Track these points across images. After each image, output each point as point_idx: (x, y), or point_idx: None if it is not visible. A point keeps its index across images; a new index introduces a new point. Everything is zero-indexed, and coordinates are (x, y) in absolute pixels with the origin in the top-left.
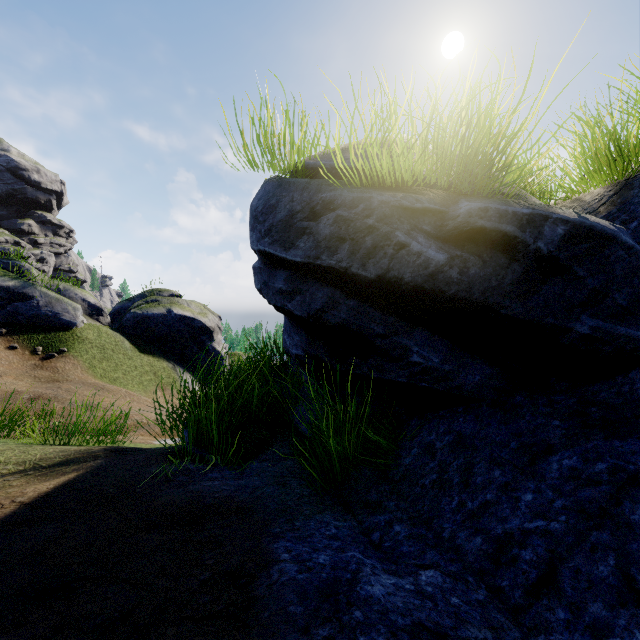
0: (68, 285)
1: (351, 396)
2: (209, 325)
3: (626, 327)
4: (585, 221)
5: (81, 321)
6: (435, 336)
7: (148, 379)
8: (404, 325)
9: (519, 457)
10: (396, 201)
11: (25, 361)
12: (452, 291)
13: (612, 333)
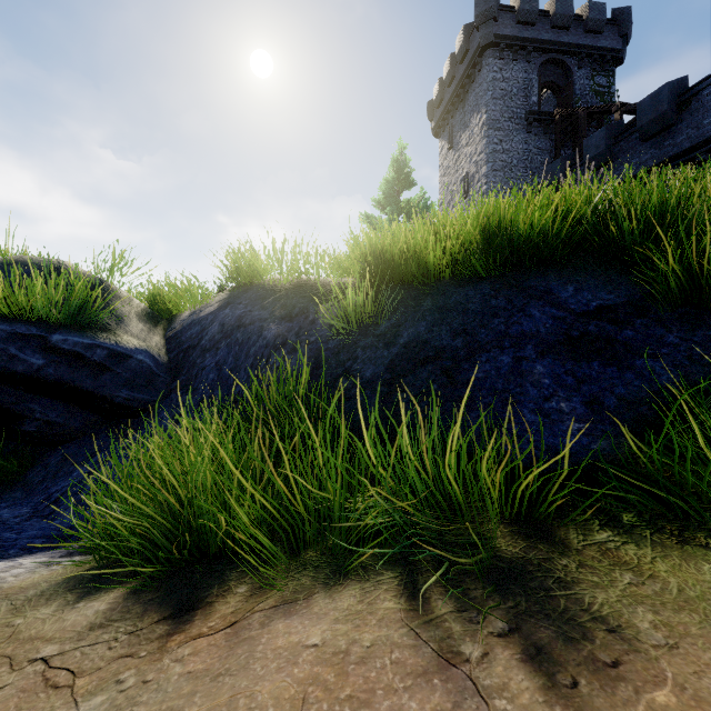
0: None
1: (7, 445)
2: None
3: (142, 394)
4: (118, 349)
5: None
6: (56, 401)
7: None
8: (32, 396)
9: (87, 459)
10: (12, 330)
11: None
12: (51, 379)
13: (136, 397)
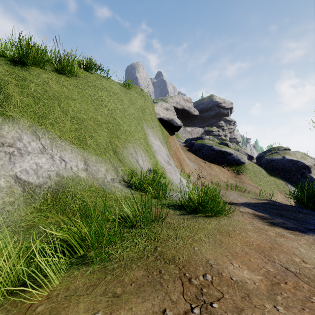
0: (241, 148)
1: None
2: (307, 164)
3: None
4: None
5: (246, 162)
6: None
7: (273, 187)
8: None
9: None
10: None
11: (231, 174)
12: None
13: None
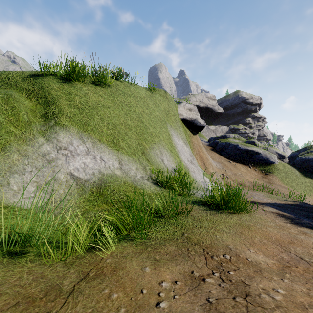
0: (270, 147)
1: None
2: None
3: None
4: None
5: (276, 161)
6: None
7: (308, 189)
8: None
9: None
10: None
11: (259, 175)
12: None
13: None
